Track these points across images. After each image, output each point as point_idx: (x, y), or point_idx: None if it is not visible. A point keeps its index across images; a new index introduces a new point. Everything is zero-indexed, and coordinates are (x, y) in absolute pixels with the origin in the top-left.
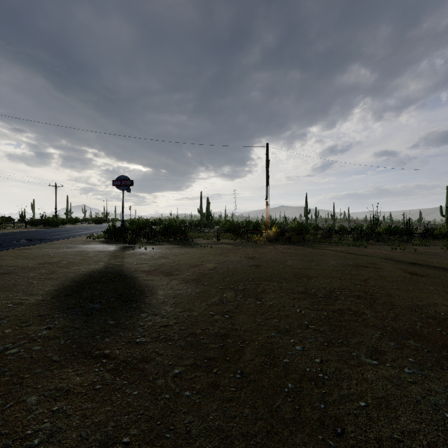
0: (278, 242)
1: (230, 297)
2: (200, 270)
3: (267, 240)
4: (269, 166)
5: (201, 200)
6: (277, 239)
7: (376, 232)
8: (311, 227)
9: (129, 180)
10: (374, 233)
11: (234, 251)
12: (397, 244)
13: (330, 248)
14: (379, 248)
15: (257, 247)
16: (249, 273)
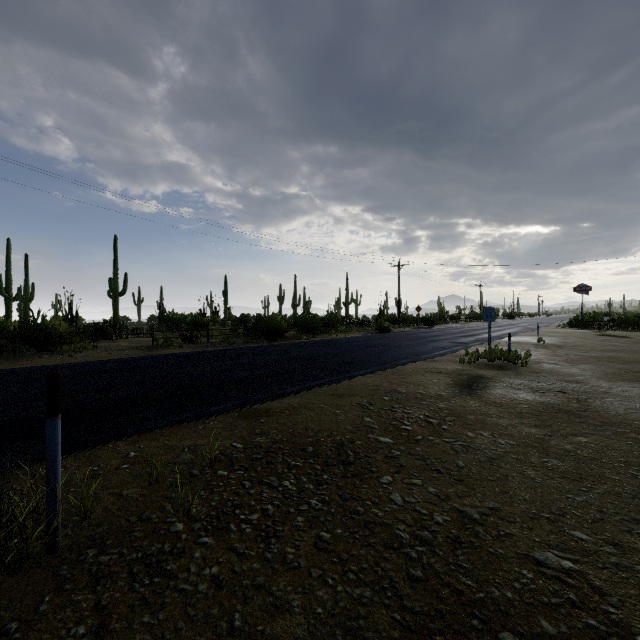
0: None
1: None
2: None
3: None
4: None
5: None
6: None
7: None
8: None
9: (588, 286)
10: None
11: None
12: None
13: None
14: None
15: None
16: None
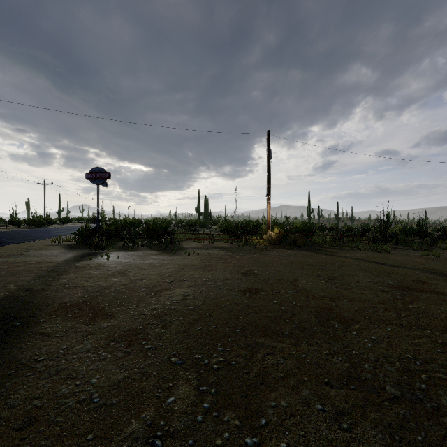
0: (281, 246)
1: (180, 412)
2: (157, 304)
3: (269, 243)
4: (270, 157)
5: (199, 199)
6: (280, 241)
7: (391, 233)
8: (316, 227)
9: (105, 172)
10: (392, 235)
11: (226, 261)
12: (421, 248)
13: (346, 255)
14: (406, 254)
15: (257, 253)
16: (239, 310)
